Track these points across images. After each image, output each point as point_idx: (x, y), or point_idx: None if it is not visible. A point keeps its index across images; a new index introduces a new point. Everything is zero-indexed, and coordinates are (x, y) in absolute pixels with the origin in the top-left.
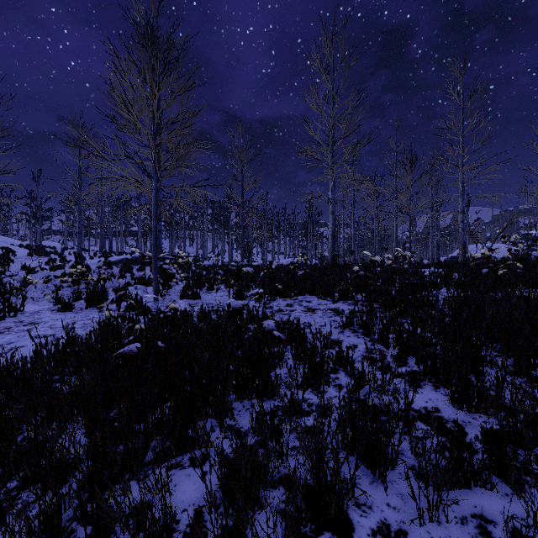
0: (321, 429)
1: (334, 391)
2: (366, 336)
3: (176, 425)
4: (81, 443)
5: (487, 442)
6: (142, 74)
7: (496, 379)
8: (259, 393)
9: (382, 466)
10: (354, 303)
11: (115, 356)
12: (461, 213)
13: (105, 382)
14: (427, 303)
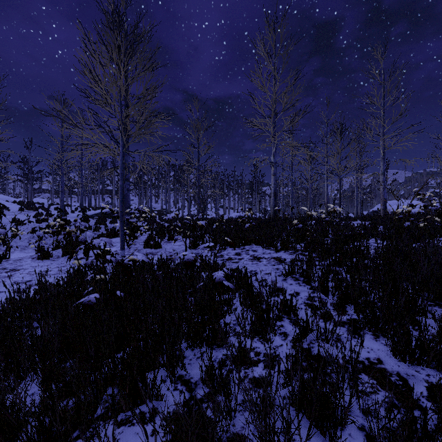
0: (268, 381)
1: (279, 339)
2: (306, 284)
3: (126, 380)
4: (36, 394)
5: (435, 399)
6: (109, 53)
7: (440, 334)
8: (208, 348)
9: (333, 430)
10: (294, 253)
11: (77, 305)
12: (382, 174)
13: (65, 331)
14: (359, 252)
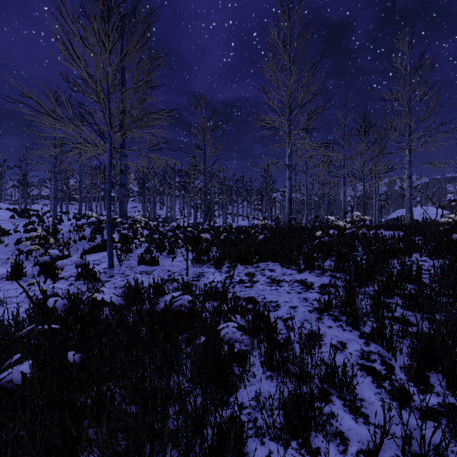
0: None
1: (335, 451)
2: (353, 328)
3: None
4: None
5: None
6: (91, 24)
7: None
8: None
9: None
10: (322, 274)
11: (3, 377)
12: (408, 178)
13: None
14: (410, 276)
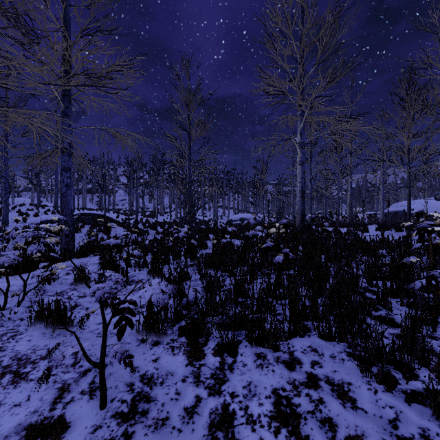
0: None
1: None
2: None
3: None
4: None
5: None
6: None
7: None
8: None
9: None
10: None
11: None
12: None
13: None
14: None
